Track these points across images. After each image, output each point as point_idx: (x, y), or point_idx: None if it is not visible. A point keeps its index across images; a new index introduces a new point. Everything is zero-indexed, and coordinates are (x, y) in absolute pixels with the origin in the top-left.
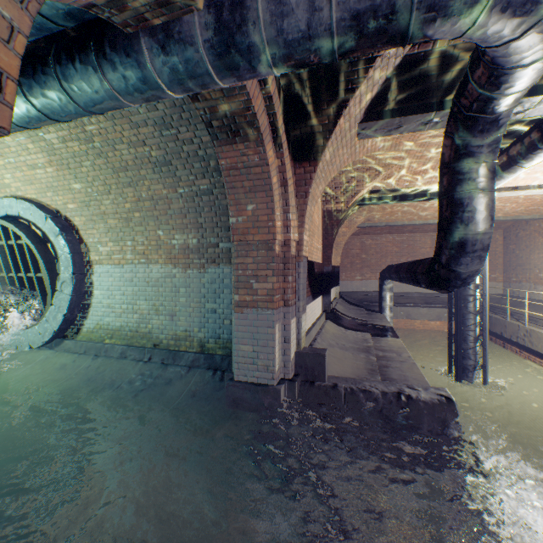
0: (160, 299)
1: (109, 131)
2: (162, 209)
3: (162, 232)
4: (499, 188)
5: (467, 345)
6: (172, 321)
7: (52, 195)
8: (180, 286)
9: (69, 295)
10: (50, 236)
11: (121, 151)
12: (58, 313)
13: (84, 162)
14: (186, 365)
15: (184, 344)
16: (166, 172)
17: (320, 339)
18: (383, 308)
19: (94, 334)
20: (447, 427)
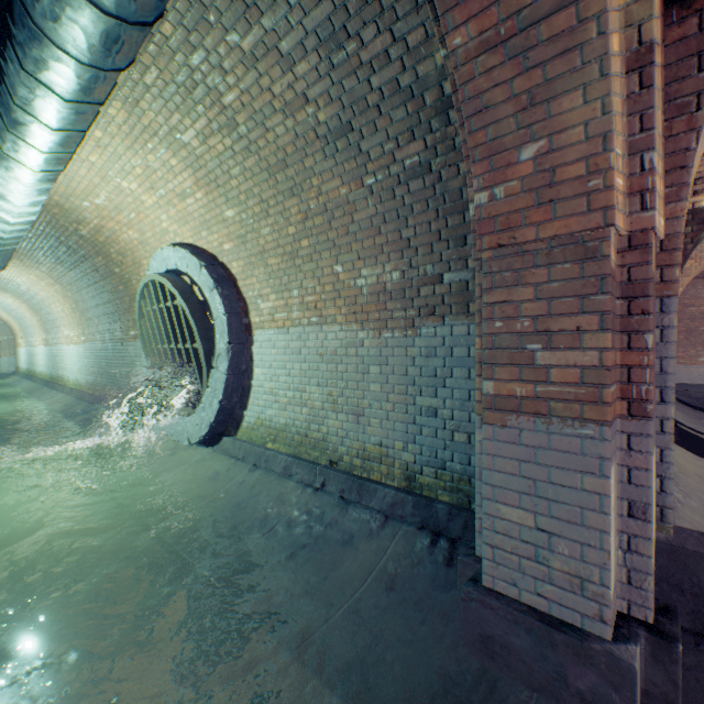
0: (339, 385)
1: (252, 93)
2: (340, 226)
3: (341, 266)
4: None
5: None
6: (357, 424)
7: (206, 235)
8: (370, 362)
9: (224, 374)
10: (205, 292)
11: (274, 130)
12: (213, 398)
13: (232, 169)
14: (379, 509)
15: (377, 469)
16: (344, 150)
17: (678, 492)
18: None
19: (254, 433)
20: None
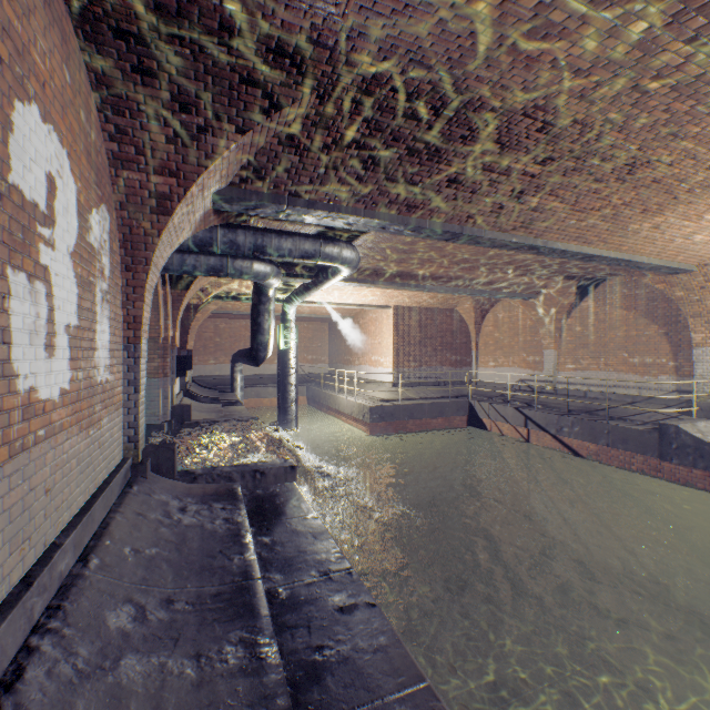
0: None
1: None
2: None
3: None
4: (306, 301)
5: (288, 405)
6: None
7: None
8: None
9: None
10: None
11: None
12: None
13: None
14: None
15: None
16: None
17: None
18: (236, 388)
19: None
20: (254, 428)
